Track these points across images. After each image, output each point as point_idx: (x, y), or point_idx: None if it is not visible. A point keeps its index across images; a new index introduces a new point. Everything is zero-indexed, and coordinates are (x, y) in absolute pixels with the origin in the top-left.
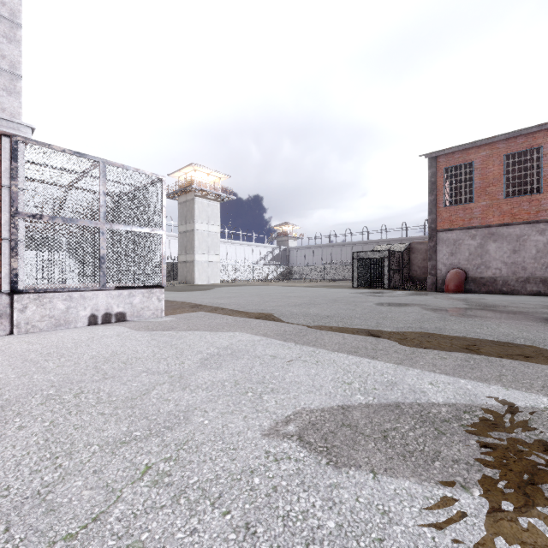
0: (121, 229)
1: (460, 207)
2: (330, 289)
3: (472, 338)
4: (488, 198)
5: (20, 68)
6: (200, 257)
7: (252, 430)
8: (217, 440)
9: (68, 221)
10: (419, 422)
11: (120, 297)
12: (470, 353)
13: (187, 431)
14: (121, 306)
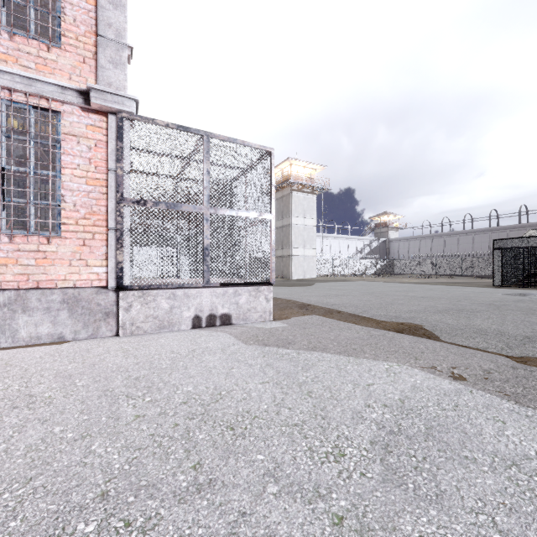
0: (226, 214)
1: None
2: (462, 288)
3: None
4: None
5: (125, 35)
6: (296, 251)
7: None
8: None
9: (172, 206)
10: None
11: (225, 296)
12: None
13: None
14: (226, 307)
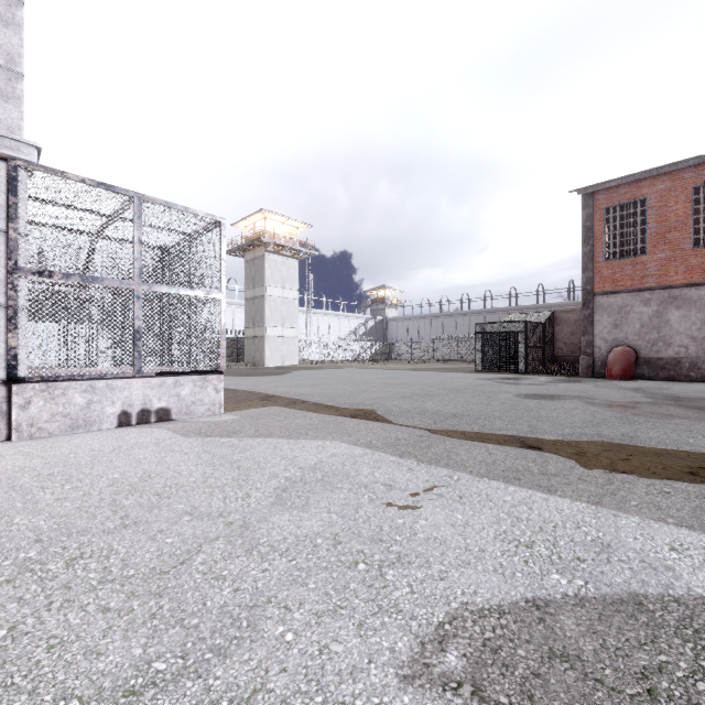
0: (163, 291)
1: (627, 261)
2: (445, 374)
3: (689, 455)
4: (668, 248)
5: (20, 63)
6: (273, 331)
7: (377, 663)
8: (313, 692)
9: (90, 280)
10: (702, 651)
11: (162, 387)
12: (702, 482)
13: (254, 661)
14: (163, 400)
